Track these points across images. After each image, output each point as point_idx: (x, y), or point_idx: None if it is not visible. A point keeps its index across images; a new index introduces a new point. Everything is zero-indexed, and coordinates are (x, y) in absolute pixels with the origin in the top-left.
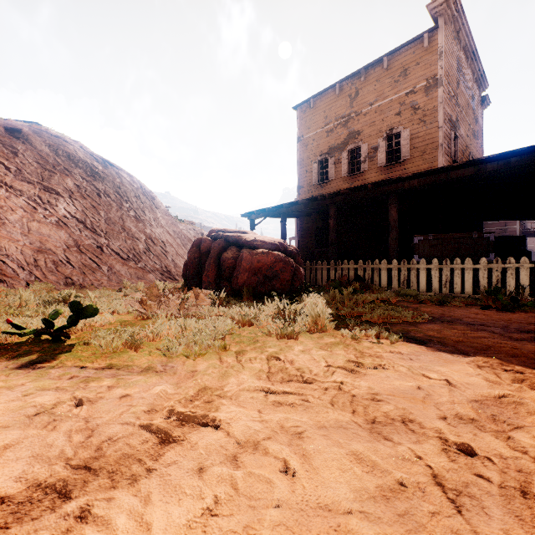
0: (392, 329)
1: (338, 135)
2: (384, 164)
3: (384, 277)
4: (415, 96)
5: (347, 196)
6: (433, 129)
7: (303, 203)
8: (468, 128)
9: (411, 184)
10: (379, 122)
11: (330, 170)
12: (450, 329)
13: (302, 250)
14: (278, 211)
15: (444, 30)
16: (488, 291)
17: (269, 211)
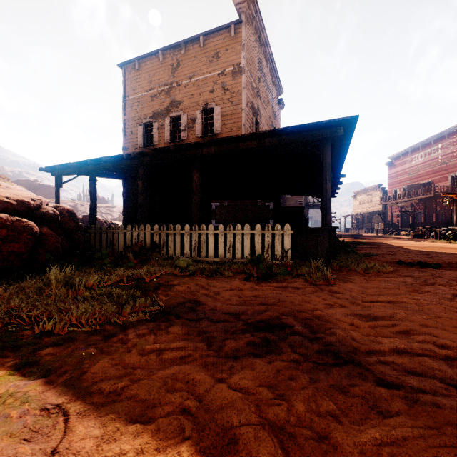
0: (35, 364)
1: (161, 102)
2: (200, 135)
3: (177, 243)
4: (225, 78)
5: (152, 156)
6: (238, 110)
7: (109, 160)
8: (268, 119)
9: (209, 151)
10: (197, 96)
11: (154, 134)
12: (158, 337)
13: (127, 212)
14: (85, 168)
15: (247, 27)
16: (252, 259)
17: (72, 166)
